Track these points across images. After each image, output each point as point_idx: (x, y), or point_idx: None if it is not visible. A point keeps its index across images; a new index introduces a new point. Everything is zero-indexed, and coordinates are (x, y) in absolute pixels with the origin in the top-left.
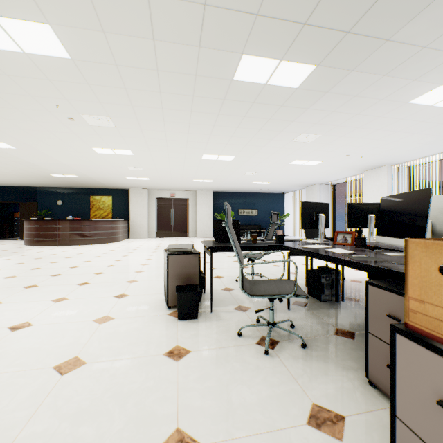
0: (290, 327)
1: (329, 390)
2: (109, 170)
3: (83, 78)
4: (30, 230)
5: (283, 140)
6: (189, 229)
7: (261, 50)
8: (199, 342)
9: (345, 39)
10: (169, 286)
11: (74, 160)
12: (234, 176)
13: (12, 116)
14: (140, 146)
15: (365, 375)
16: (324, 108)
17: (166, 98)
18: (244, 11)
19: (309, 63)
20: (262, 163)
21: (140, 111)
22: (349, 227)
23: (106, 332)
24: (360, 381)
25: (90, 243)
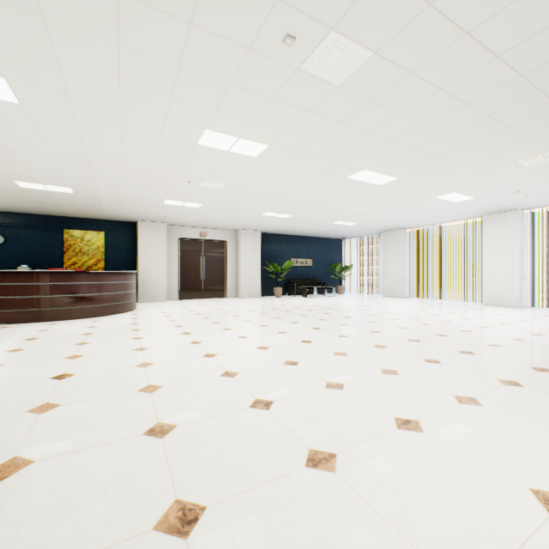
0: None
1: None
2: (156, 184)
3: None
4: None
5: (508, 158)
6: (227, 286)
7: None
8: None
9: None
10: None
11: (118, 155)
12: (333, 210)
13: None
14: (301, 139)
15: None
16: None
17: None
18: None
19: None
20: (408, 193)
21: (453, 52)
22: None
23: None
24: None
25: (99, 314)
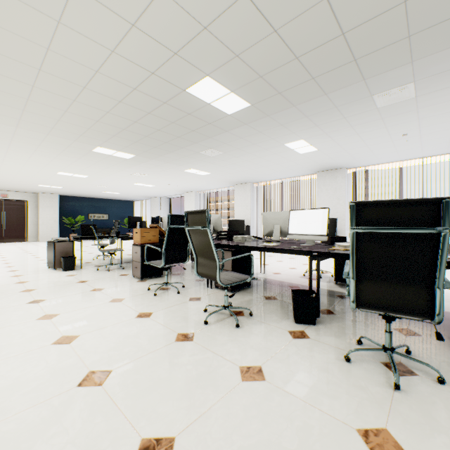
0: (120, 266)
1: (128, 272)
2: None
3: None
4: None
5: (125, 173)
6: (28, 233)
7: (108, 148)
8: (80, 273)
9: (145, 152)
10: (56, 258)
11: None
12: (86, 186)
13: None
14: None
15: None
16: (145, 166)
17: (42, 148)
18: (100, 140)
19: (132, 154)
20: (112, 181)
21: (15, 147)
22: None
23: (27, 277)
24: None
25: None
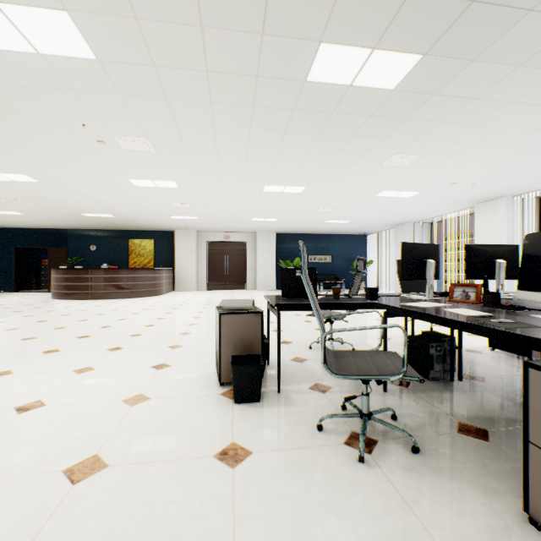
0: (390, 418)
1: (467, 529)
2: (149, 208)
3: (113, 86)
4: (58, 280)
5: (369, 164)
6: (247, 280)
7: (346, 36)
8: (263, 438)
9: (468, 11)
10: (222, 356)
11: (108, 196)
12: (303, 213)
13: (31, 141)
14: (187, 176)
15: (522, 508)
16: (428, 117)
17: (218, 110)
18: None
19: (412, 51)
20: (340, 195)
21: (186, 129)
22: (467, 277)
23: (139, 418)
24: (514, 515)
25: (127, 296)
